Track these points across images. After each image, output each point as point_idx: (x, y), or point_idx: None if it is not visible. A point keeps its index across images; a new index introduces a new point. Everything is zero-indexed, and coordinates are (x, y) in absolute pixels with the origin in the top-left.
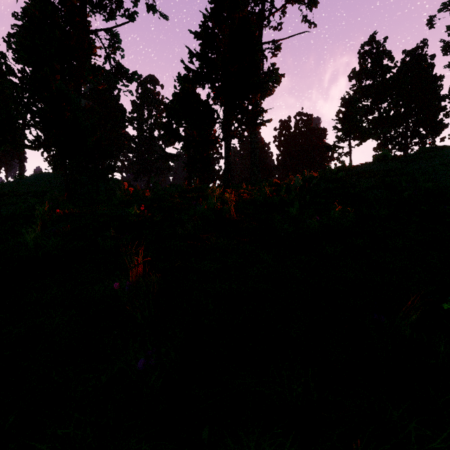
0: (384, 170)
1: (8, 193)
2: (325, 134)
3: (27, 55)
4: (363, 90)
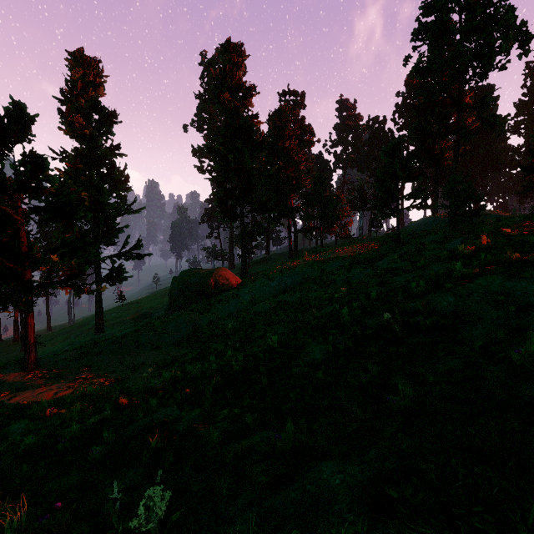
0: None
1: (410, 233)
2: None
3: (415, 135)
4: None
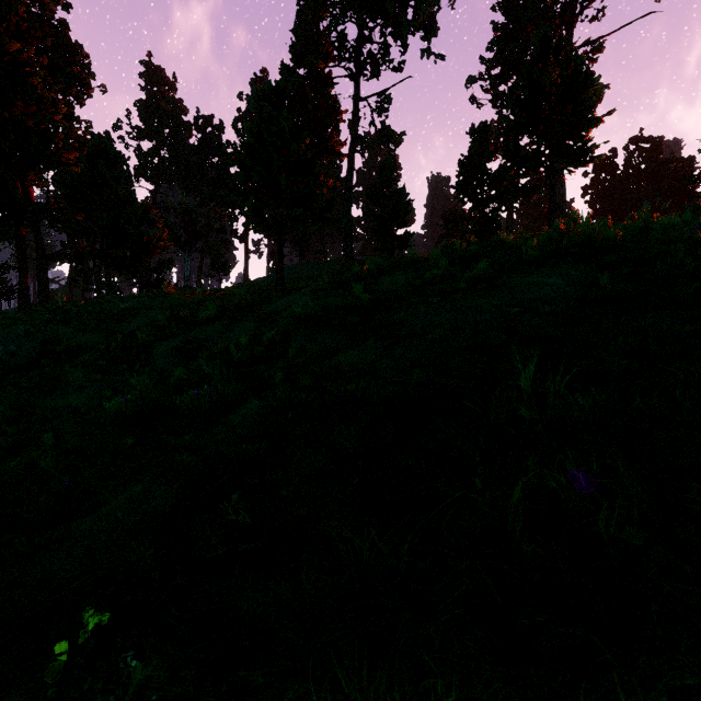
0: None
1: None
2: (691, 167)
3: None
4: None
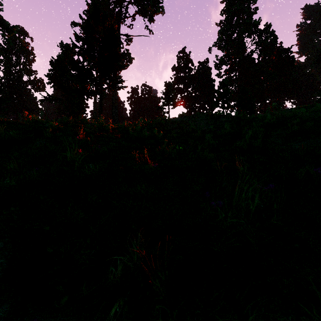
0: (181, 121)
1: None
2: (159, 101)
3: None
4: (179, 78)
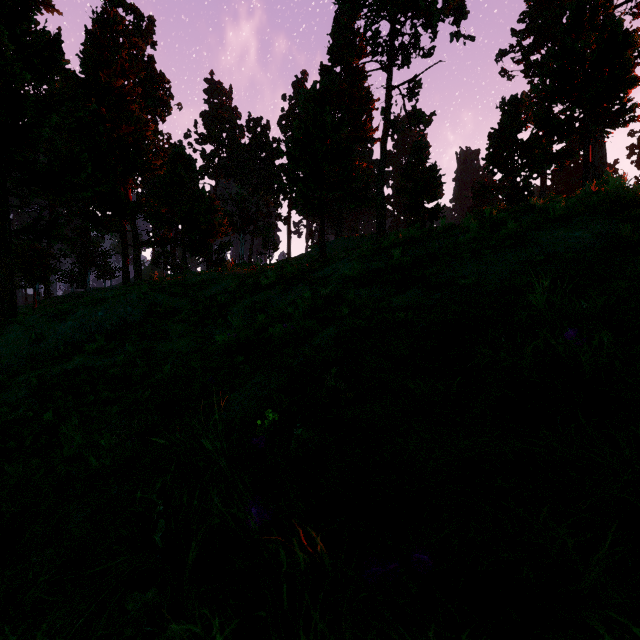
0: None
1: None
2: None
3: None
4: None
